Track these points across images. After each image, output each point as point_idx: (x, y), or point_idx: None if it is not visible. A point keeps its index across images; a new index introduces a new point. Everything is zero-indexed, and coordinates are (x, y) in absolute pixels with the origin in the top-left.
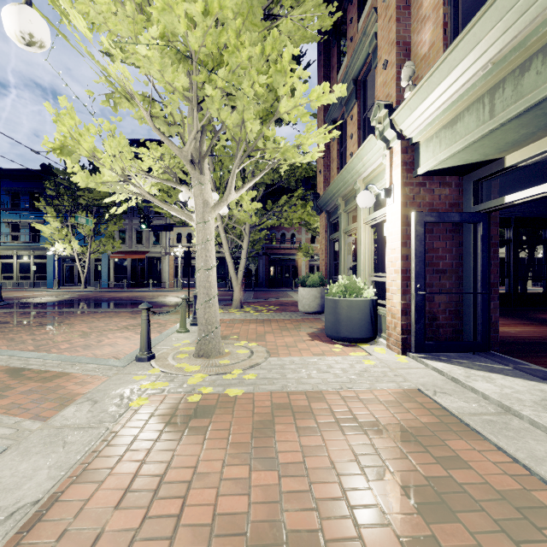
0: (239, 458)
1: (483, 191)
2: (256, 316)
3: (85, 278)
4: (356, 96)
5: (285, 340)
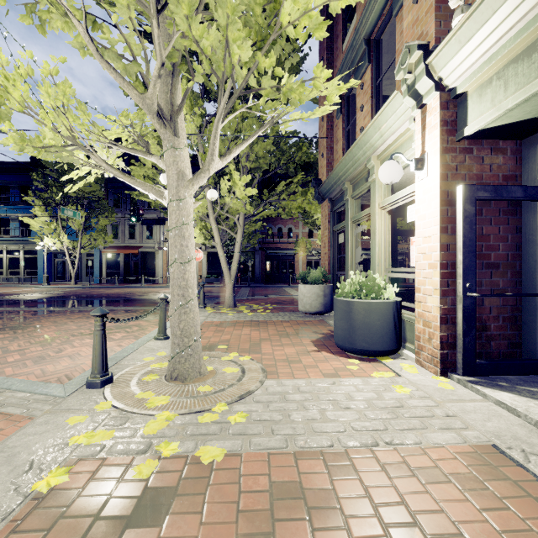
0: None
1: None
2: (251, 317)
3: (75, 273)
4: (369, 58)
5: (286, 351)
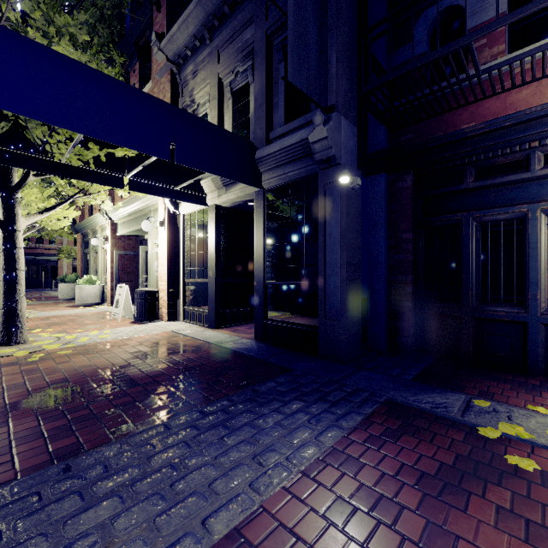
0: (39, 322)
1: (144, 243)
2: None
3: None
4: None
5: (50, 309)
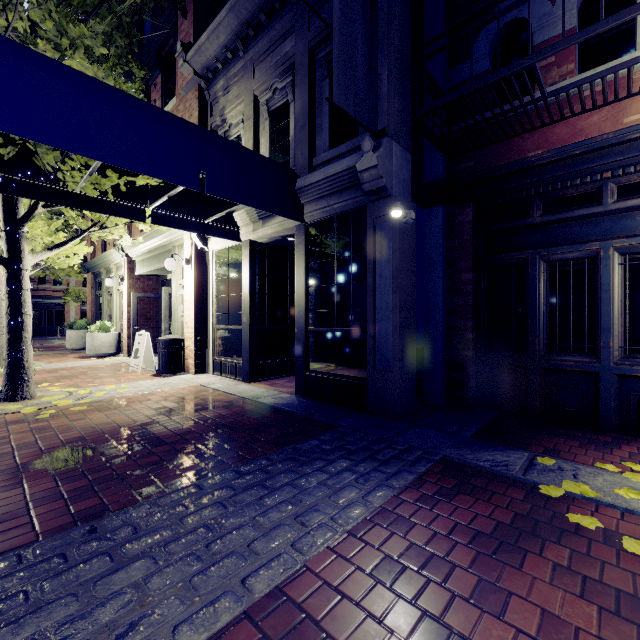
0: (45, 375)
1: (166, 284)
2: None
3: None
4: None
5: (57, 360)
